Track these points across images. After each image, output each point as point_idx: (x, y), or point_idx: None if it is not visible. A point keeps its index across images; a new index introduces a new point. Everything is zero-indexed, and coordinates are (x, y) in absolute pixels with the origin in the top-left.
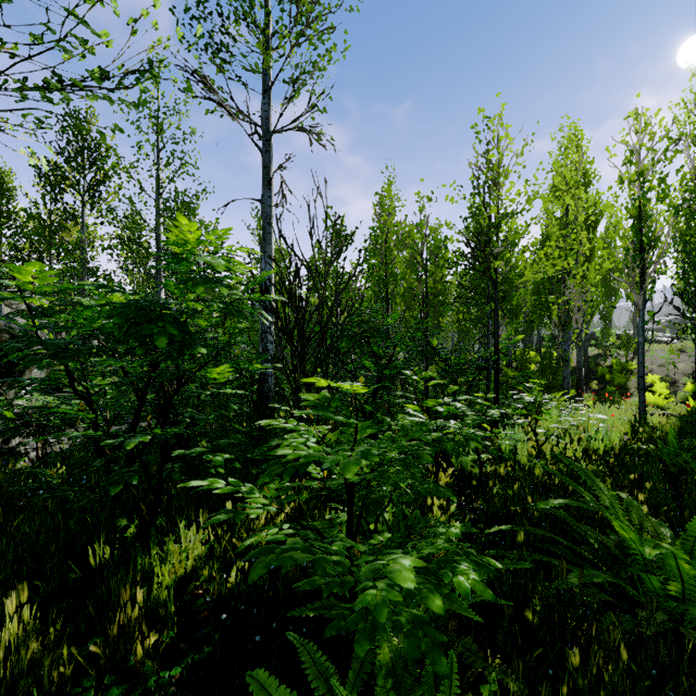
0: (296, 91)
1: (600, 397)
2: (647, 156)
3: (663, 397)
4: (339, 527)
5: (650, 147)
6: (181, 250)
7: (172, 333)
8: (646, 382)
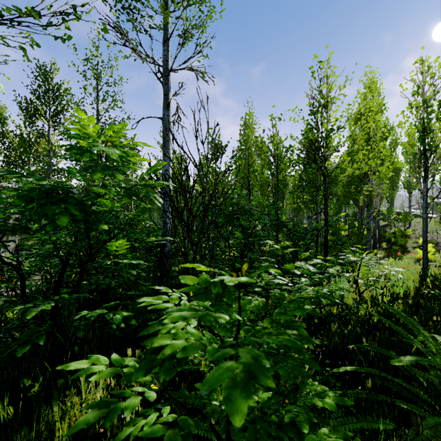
0: (186, 39)
1: (389, 253)
2: (429, 89)
3: (431, 253)
4: (219, 394)
5: (432, 83)
6: (86, 144)
7: (73, 213)
8: (418, 243)
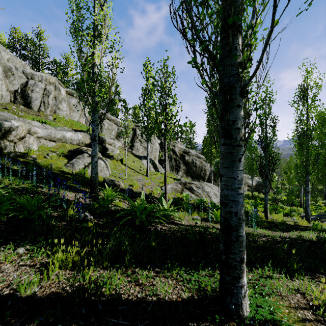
0: None
1: None
2: None
3: None
4: None
5: None
6: None
7: None
8: None
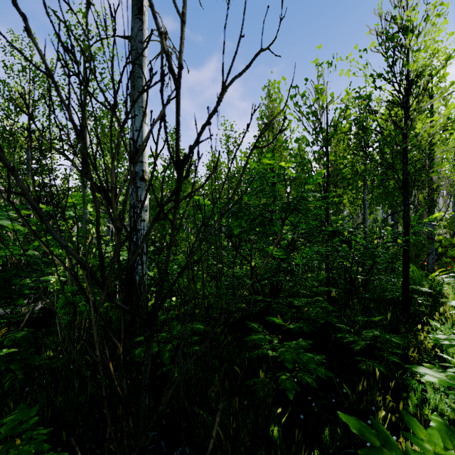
0: None
1: (439, 267)
2: None
3: None
4: None
5: None
6: None
7: None
8: None
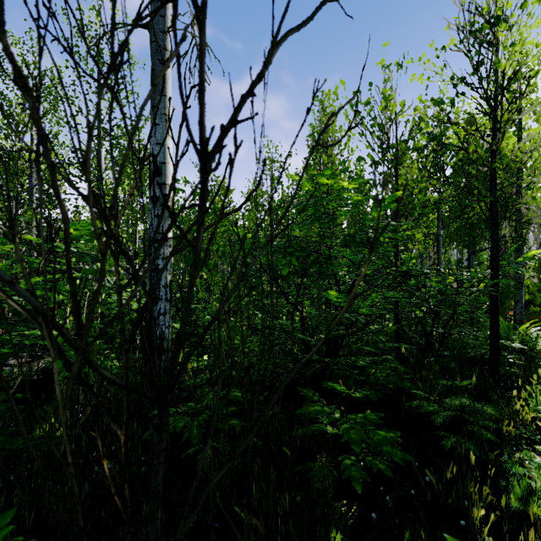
0: None
1: (527, 317)
2: None
3: None
4: None
5: None
6: None
7: None
8: None
